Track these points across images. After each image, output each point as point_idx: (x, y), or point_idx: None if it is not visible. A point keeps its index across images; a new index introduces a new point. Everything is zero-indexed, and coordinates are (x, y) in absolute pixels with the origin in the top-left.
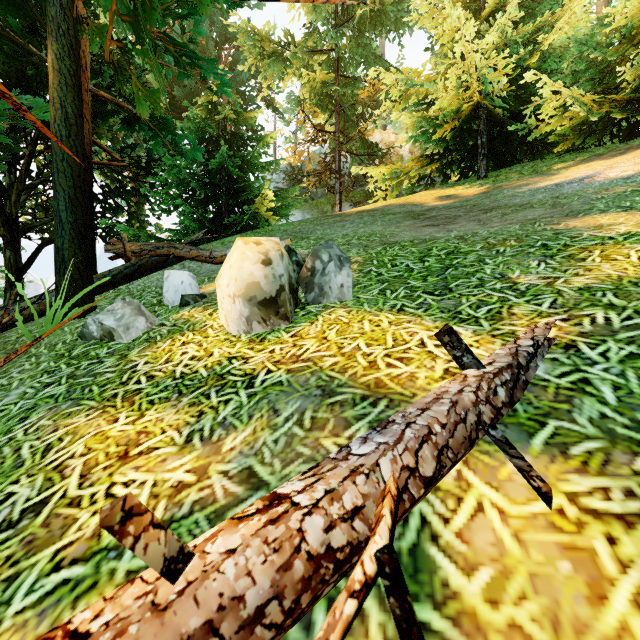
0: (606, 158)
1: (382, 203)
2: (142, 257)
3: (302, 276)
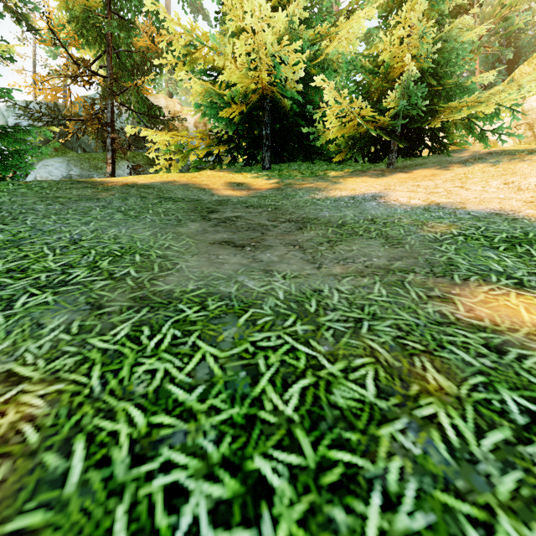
0: (373, 176)
1: (161, 177)
2: None
3: None
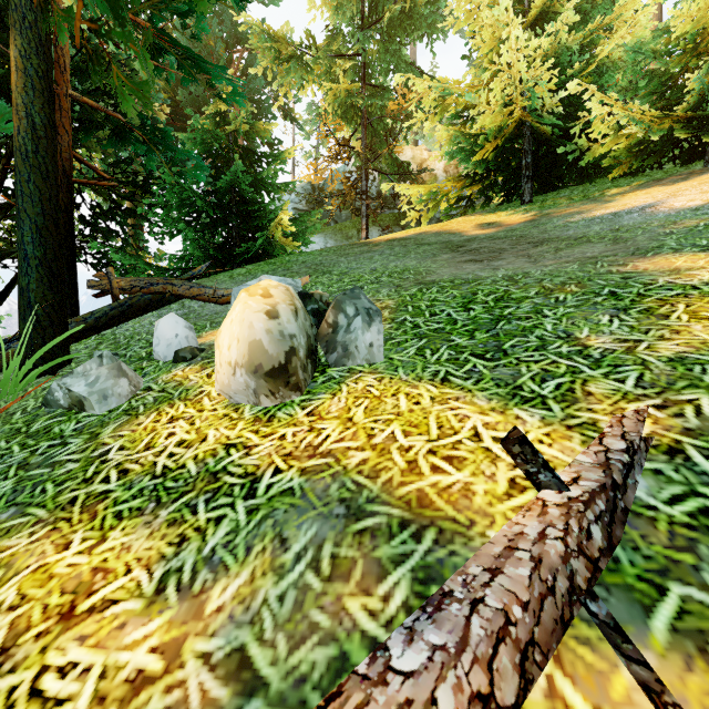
0: (667, 184)
1: (415, 230)
2: (133, 295)
3: (322, 333)
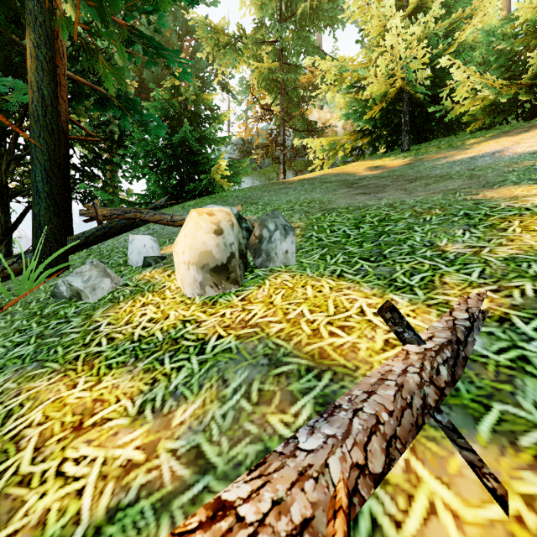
0: (512, 135)
1: (320, 172)
2: (112, 220)
3: (251, 243)
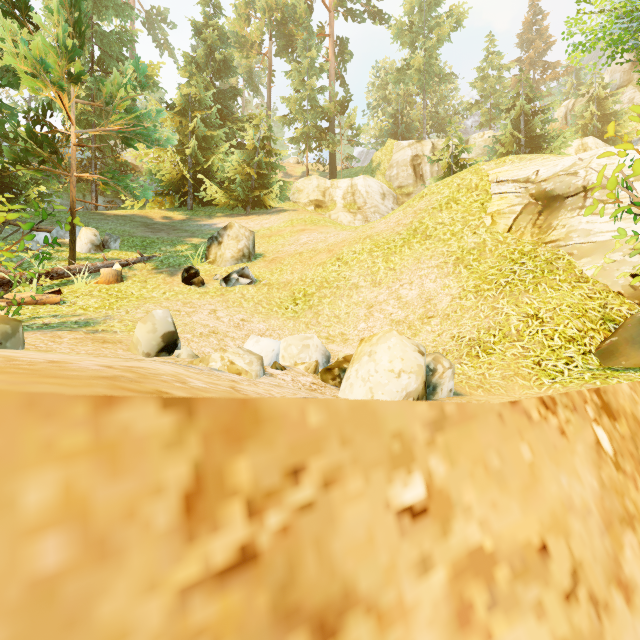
0: (230, 217)
1: (131, 212)
2: None
3: (104, 241)
